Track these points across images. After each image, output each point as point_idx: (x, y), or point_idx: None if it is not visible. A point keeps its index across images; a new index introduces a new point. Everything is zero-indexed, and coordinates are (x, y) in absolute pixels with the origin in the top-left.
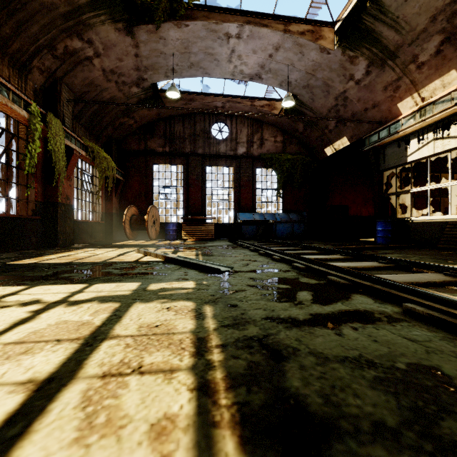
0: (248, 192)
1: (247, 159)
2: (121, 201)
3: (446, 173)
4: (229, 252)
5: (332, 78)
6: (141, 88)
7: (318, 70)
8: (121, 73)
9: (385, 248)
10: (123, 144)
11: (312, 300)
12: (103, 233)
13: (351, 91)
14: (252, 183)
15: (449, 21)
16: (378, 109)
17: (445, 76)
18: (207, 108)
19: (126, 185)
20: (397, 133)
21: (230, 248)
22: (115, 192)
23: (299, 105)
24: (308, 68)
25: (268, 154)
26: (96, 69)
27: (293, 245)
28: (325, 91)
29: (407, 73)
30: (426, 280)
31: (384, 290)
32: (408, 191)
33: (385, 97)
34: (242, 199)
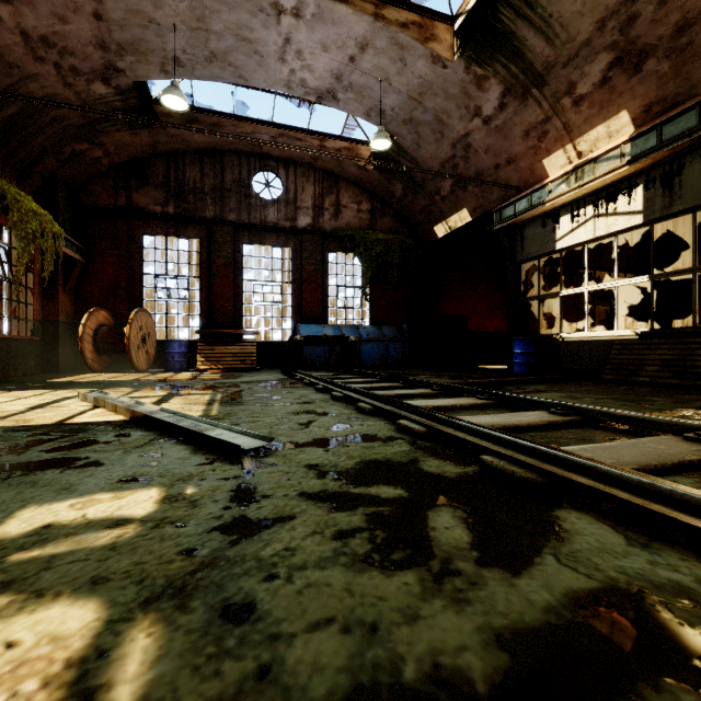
0: (316, 290)
1: (313, 236)
2: (79, 299)
3: (602, 271)
4: (277, 395)
5: (448, 111)
6: (113, 88)
7: (428, 94)
8: (66, 49)
9: (532, 382)
10: (83, 194)
11: (475, 552)
12: (36, 359)
13: (477, 135)
14: (322, 277)
15: (623, 32)
16: (515, 167)
17: (612, 120)
18: (244, 143)
19: (88, 270)
20: (542, 204)
21: (281, 387)
22: (64, 282)
23: (397, 152)
24: (413, 89)
25: (347, 230)
26: (4, 28)
27: (390, 380)
28: (437, 131)
29: (559, 111)
30: (673, 456)
31: (646, 509)
32: (556, 294)
33: (526, 148)
34: (305, 302)
